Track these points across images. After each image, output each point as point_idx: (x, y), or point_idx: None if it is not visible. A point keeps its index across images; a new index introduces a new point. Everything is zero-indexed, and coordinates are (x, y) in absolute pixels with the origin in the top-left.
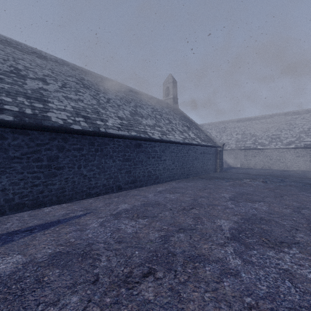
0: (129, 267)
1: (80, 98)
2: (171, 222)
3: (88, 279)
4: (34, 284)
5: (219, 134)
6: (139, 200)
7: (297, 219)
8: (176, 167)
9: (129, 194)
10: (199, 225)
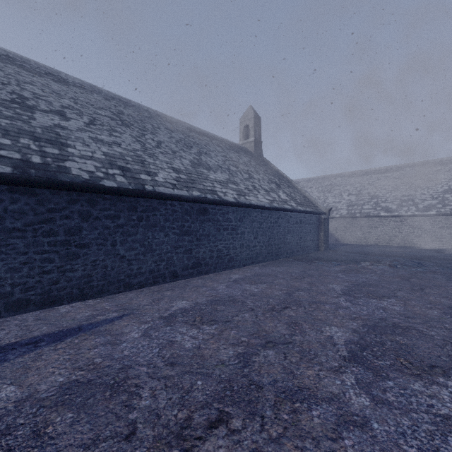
0: (187, 409)
1: (116, 140)
2: (254, 331)
3: (118, 430)
4: (29, 439)
5: (322, 195)
6: (204, 295)
7: (451, 327)
8: (260, 243)
9: (188, 284)
10: (298, 335)
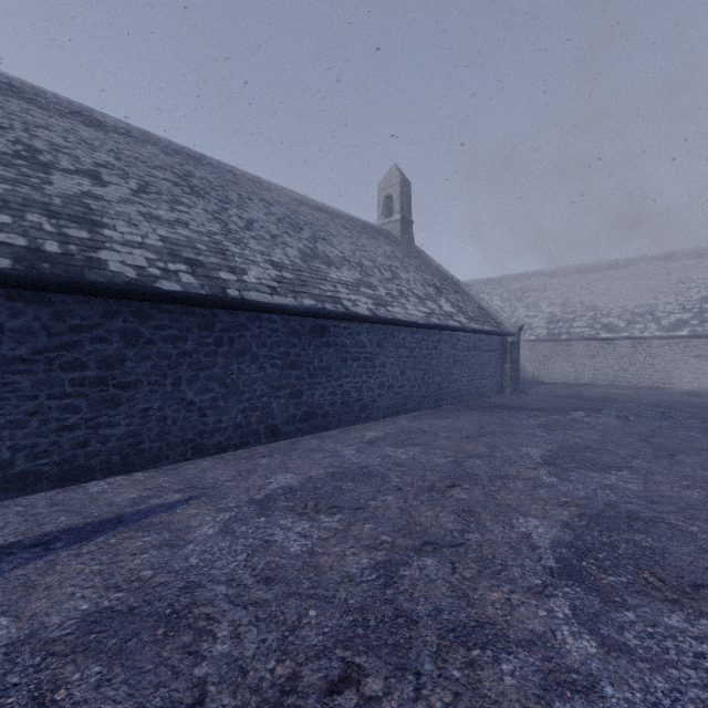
0: (292, 660)
1: (181, 218)
2: (402, 525)
3: (175, 697)
4: None
5: (508, 306)
6: (320, 465)
7: None
8: (410, 382)
9: (296, 447)
10: (474, 532)
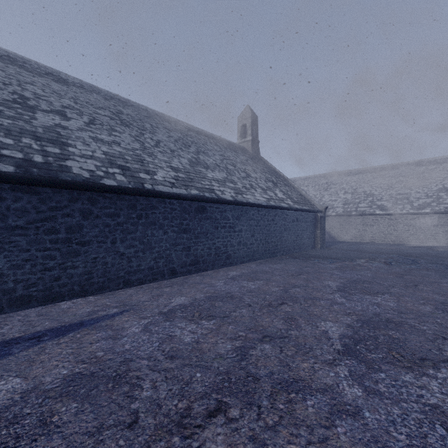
0: (187, 400)
1: (116, 140)
2: (251, 326)
3: (121, 419)
4: (36, 427)
5: (319, 193)
6: (202, 291)
7: (442, 322)
8: (257, 241)
9: (187, 281)
10: (294, 330)
